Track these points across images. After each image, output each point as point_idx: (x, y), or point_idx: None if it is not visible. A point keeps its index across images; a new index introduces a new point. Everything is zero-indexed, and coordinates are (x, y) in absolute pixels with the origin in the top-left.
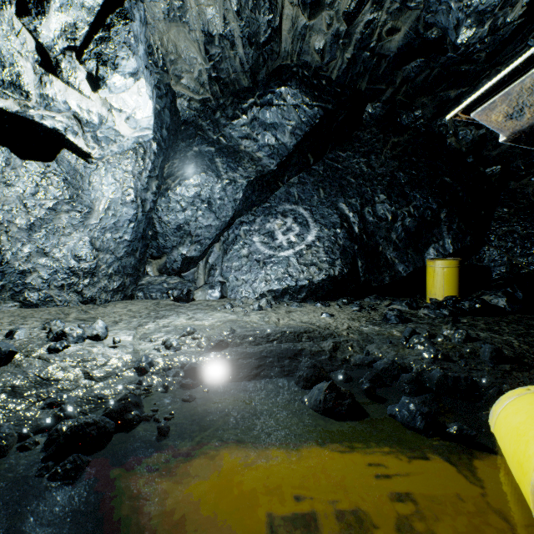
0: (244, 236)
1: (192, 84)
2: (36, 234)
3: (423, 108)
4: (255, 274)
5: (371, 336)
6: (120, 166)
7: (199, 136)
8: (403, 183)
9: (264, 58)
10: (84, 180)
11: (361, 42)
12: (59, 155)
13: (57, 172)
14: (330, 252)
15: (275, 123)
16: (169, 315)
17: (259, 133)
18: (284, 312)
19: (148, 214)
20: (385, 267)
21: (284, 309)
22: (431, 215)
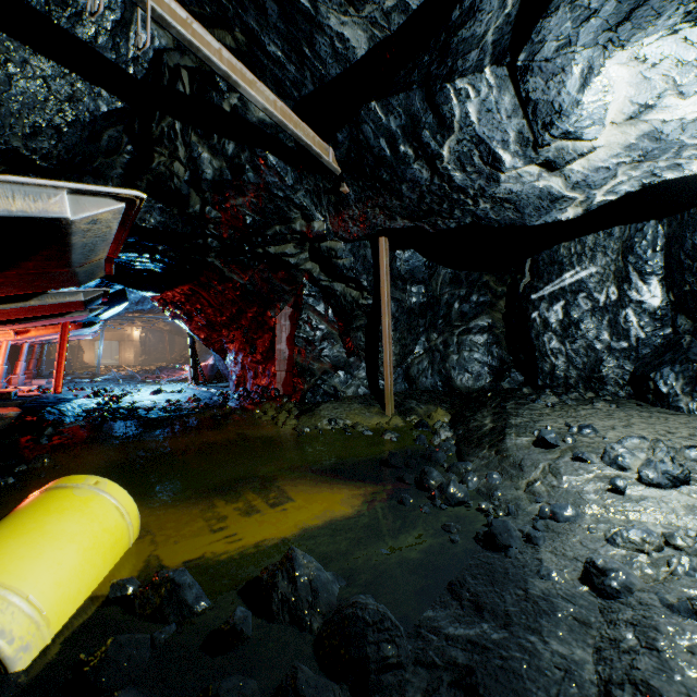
0: None
1: None
2: None
3: None
4: None
5: None
6: None
7: None
8: None
9: None
10: None
11: None
12: None
13: None
14: None
15: None
16: None
17: None
18: None
19: None
20: None
21: None
22: None
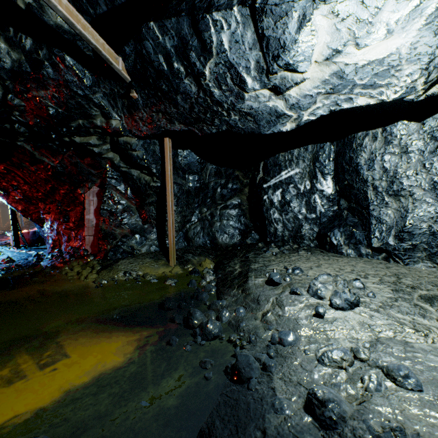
0: None
1: None
2: None
3: None
4: None
5: None
6: None
7: None
8: None
9: None
10: None
11: None
12: None
13: None
14: None
15: None
16: None
17: None
18: None
19: None
20: None
21: None
22: None
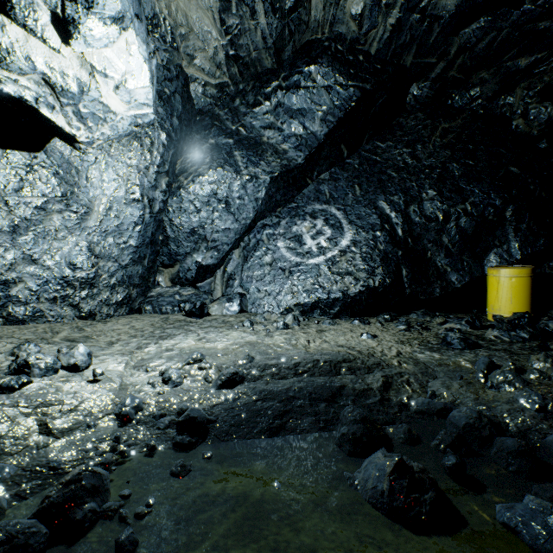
0: (267, 241)
1: (207, 65)
2: (21, 237)
3: (482, 84)
4: (280, 285)
5: (431, 367)
6: (123, 159)
7: (216, 127)
8: (457, 176)
9: (291, 30)
10: (81, 175)
11: (409, 1)
12: (49, 145)
13: (47, 164)
14: (369, 259)
15: (303, 108)
16: (176, 335)
17: (285, 122)
18: (314, 331)
19: (157, 215)
20: (434, 276)
21: (315, 327)
22: (494, 214)
